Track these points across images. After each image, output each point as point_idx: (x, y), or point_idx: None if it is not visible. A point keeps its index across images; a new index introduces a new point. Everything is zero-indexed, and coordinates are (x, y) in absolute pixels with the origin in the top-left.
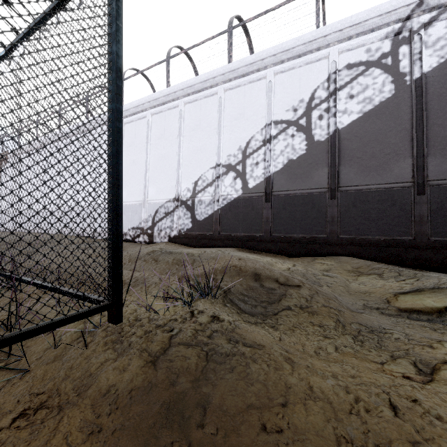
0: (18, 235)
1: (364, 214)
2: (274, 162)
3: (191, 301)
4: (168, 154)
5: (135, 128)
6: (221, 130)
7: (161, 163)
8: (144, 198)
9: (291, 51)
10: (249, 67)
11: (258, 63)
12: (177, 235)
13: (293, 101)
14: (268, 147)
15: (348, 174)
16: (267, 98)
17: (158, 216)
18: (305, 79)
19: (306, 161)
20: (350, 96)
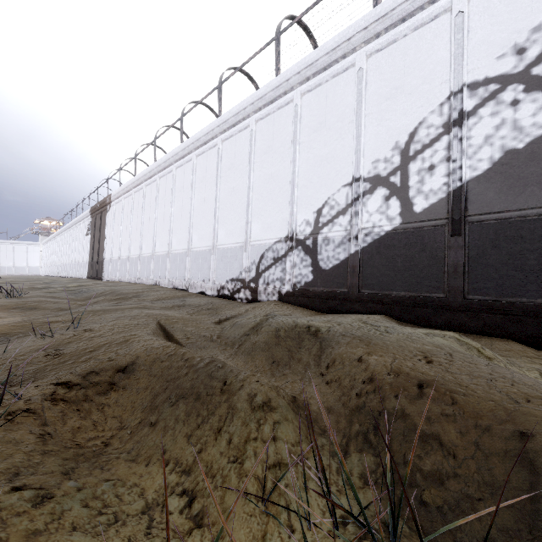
0: (114, 285)
1: None
2: (469, 160)
3: None
4: (278, 172)
5: (234, 145)
6: (362, 121)
7: (268, 187)
8: (246, 239)
9: None
10: None
11: None
12: (291, 291)
13: (515, 35)
14: (456, 135)
15: None
16: (453, 46)
17: (263, 264)
18: None
19: None
20: None
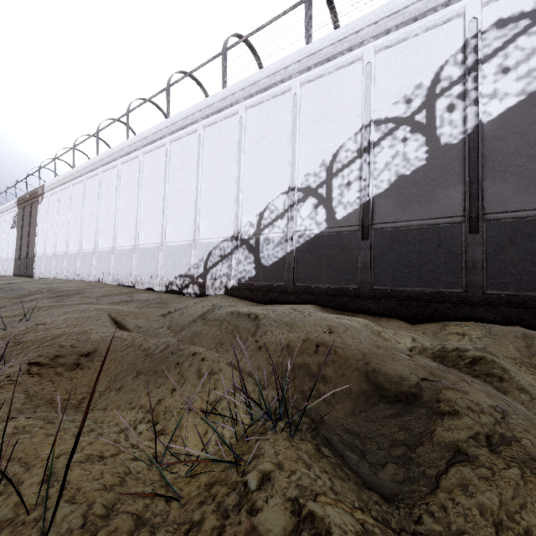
0: (50, 283)
1: (530, 257)
2: (374, 180)
3: (243, 470)
4: (225, 177)
5: (183, 147)
6: (296, 139)
7: (216, 189)
8: (195, 237)
9: (402, 13)
10: (337, 46)
11: (351, 39)
12: (236, 285)
13: (405, 88)
14: (366, 159)
15: (500, 193)
16: (364, 88)
17: (211, 261)
18: (424, 54)
19: (427, 177)
20: (502, 69)
